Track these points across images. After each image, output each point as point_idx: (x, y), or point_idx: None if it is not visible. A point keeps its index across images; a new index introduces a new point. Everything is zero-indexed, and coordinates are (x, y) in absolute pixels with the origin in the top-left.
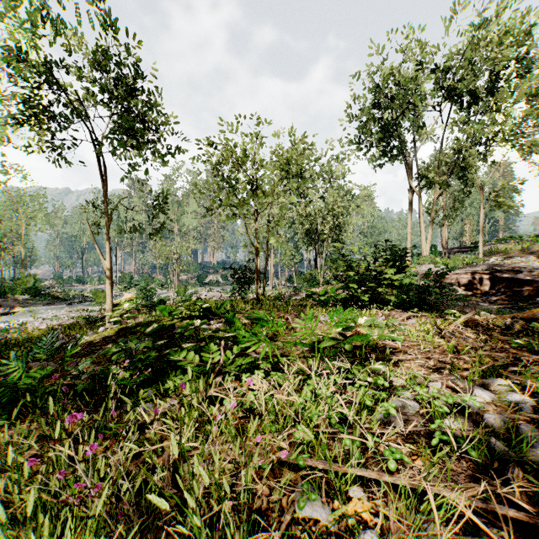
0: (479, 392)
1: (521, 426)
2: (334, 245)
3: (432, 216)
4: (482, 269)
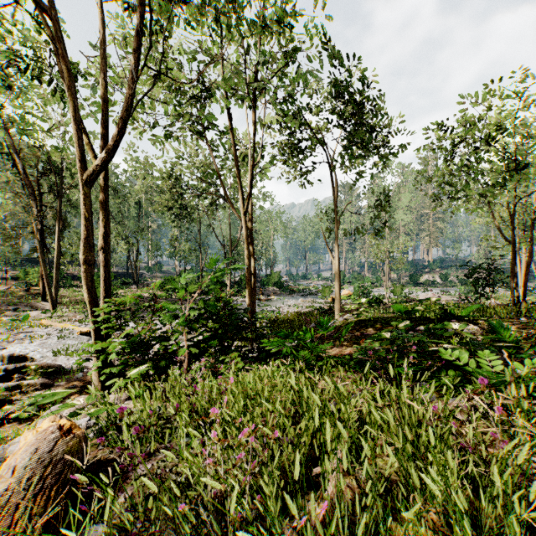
0: None
1: None
2: None
3: None
4: None
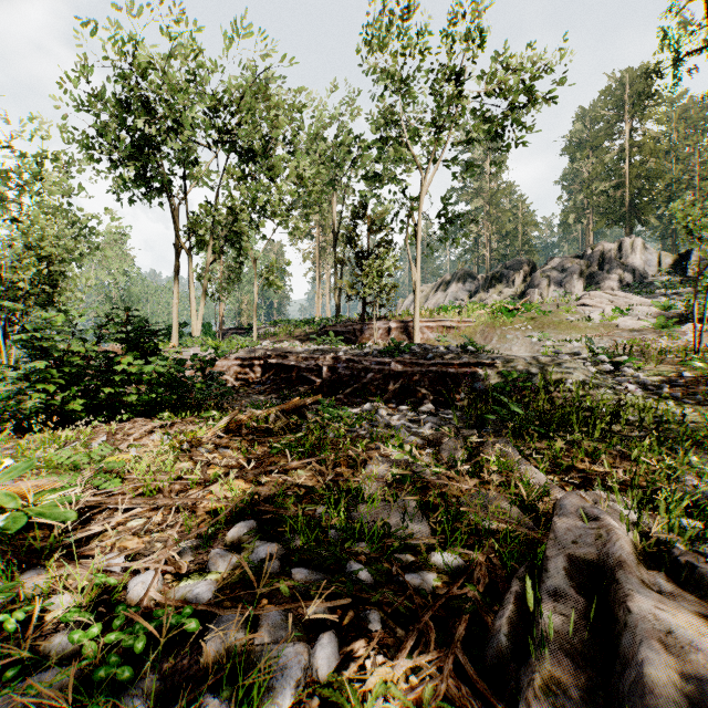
0: (216, 563)
1: (262, 620)
2: (46, 311)
3: (204, 286)
4: (255, 354)
